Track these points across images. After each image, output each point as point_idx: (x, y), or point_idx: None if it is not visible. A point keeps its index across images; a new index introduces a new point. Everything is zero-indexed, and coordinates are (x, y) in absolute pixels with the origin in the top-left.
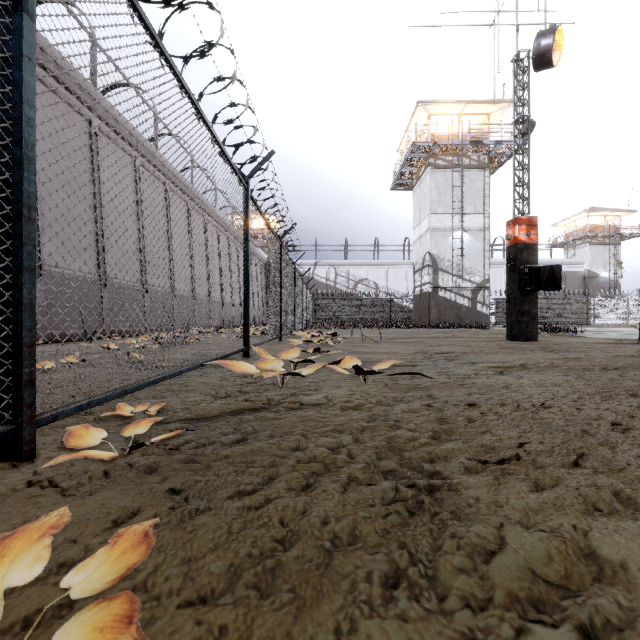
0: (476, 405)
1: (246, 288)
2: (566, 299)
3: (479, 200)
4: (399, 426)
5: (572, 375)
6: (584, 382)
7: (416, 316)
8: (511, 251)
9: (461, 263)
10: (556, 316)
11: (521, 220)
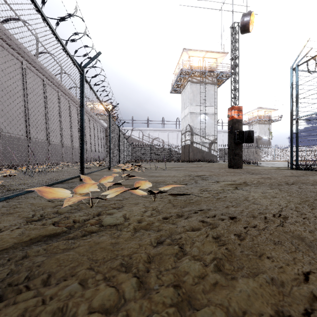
0: (236, 218)
1: (82, 137)
2: (249, 148)
3: (212, 100)
4: (184, 251)
5: (276, 189)
6: (287, 194)
7: (182, 156)
8: (230, 123)
9: (204, 130)
10: (245, 156)
11: (235, 107)
